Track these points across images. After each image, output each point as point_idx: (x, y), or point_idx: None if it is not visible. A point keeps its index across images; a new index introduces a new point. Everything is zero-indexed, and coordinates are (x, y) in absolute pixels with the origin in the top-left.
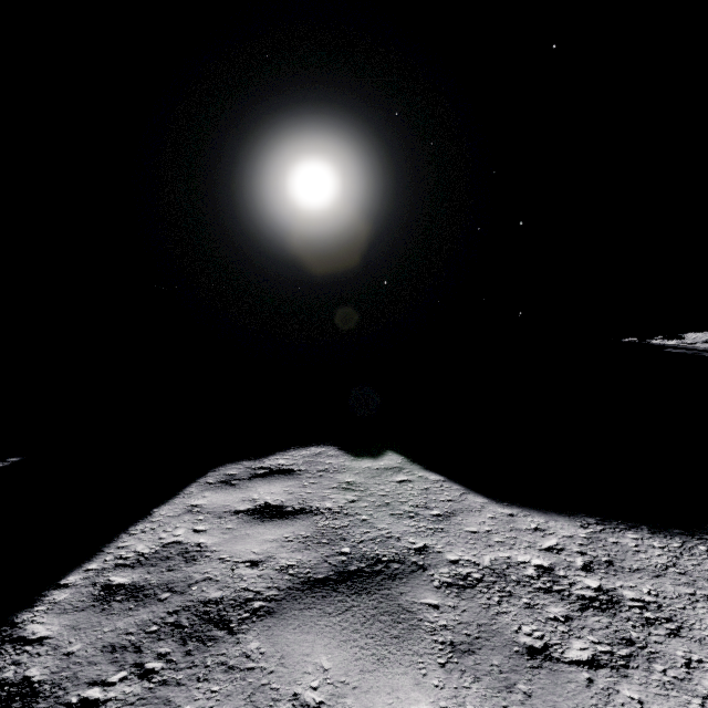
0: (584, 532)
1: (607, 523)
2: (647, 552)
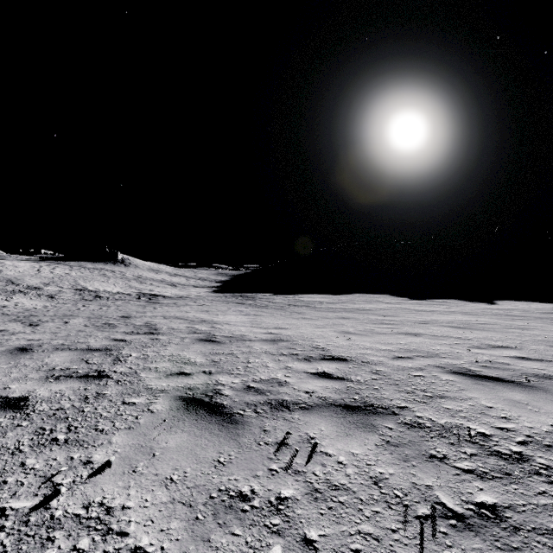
0: None
1: None
2: None
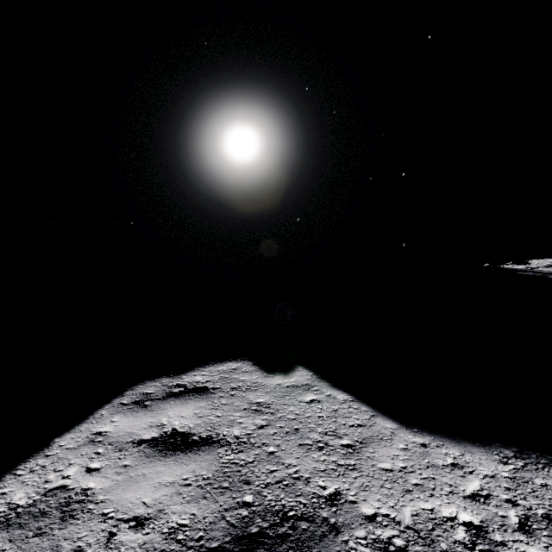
0: (506, 470)
1: (527, 457)
2: None
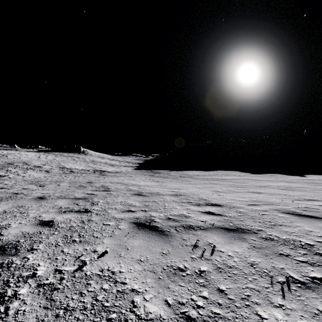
0: None
1: None
2: None
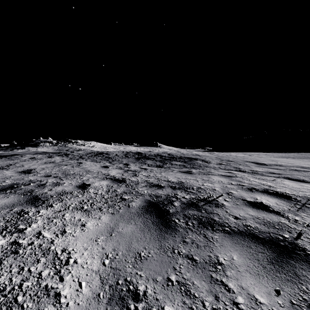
0: None
1: None
2: None
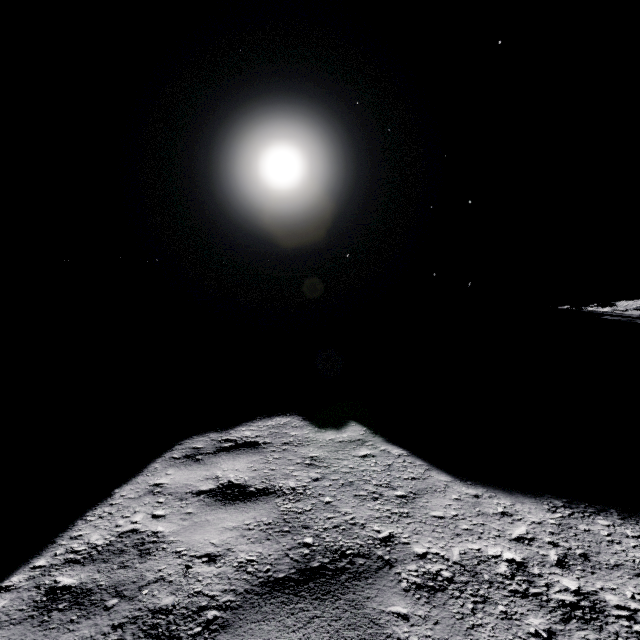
0: (553, 517)
1: (575, 506)
2: (622, 543)
